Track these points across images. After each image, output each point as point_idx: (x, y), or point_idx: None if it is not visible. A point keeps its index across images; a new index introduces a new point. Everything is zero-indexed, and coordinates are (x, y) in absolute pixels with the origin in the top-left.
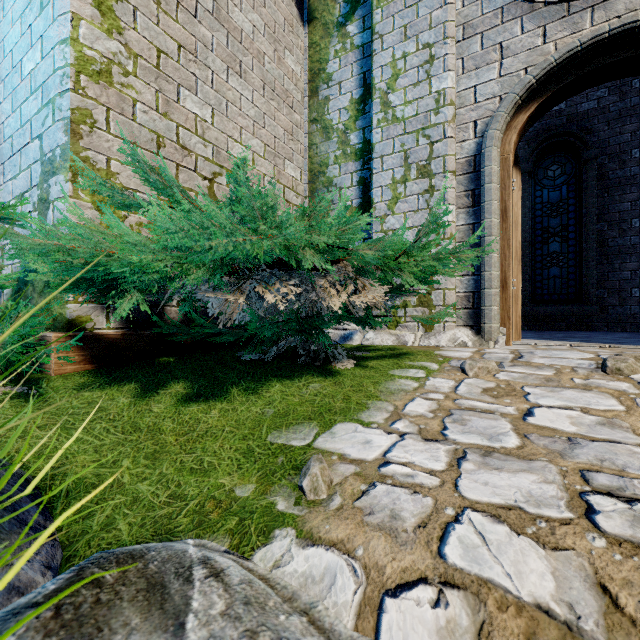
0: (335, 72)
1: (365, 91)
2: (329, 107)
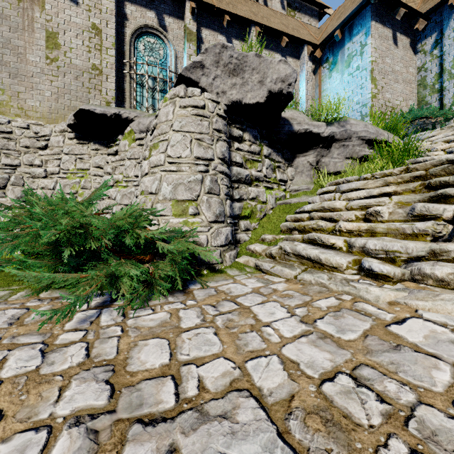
0: (428, 67)
1: (441, 70)
2: (426, 79)
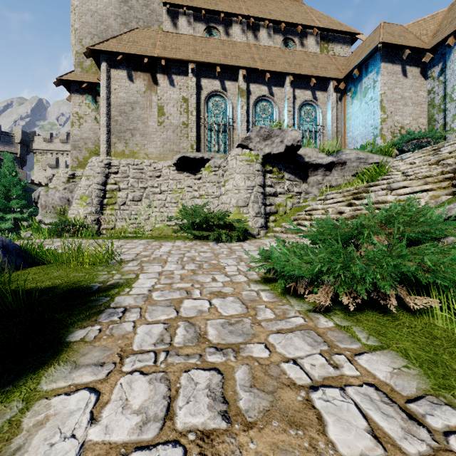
0: (436, 90)
1: (445, 94)
2: (434, 100)
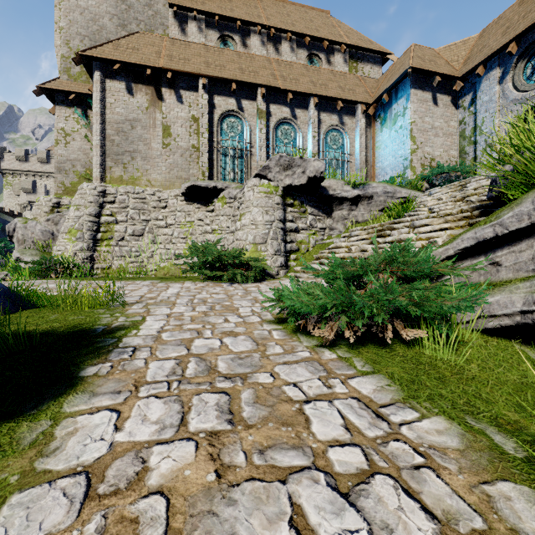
0: (467, 121)
1: (476, 125)
2: (465, 131)
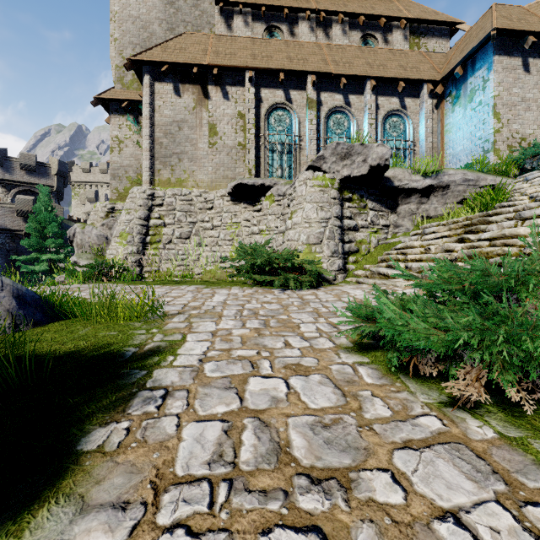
0: None
1: None
2: None
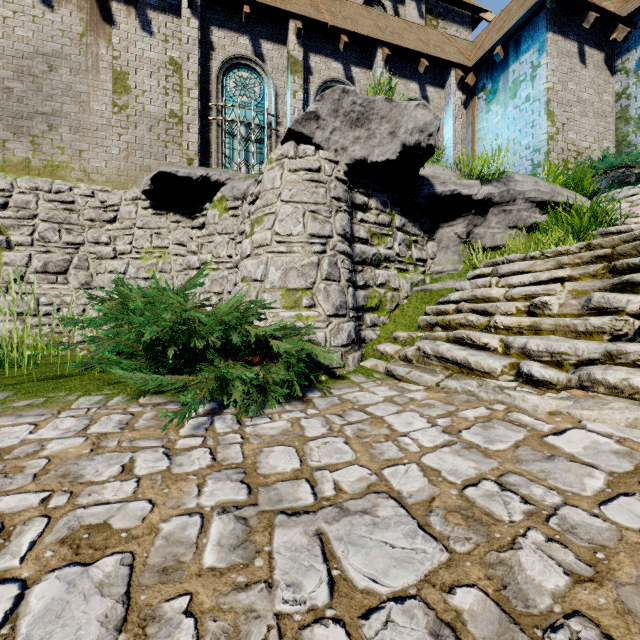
0: (632, 93)
1: None
2: (628, 109)
